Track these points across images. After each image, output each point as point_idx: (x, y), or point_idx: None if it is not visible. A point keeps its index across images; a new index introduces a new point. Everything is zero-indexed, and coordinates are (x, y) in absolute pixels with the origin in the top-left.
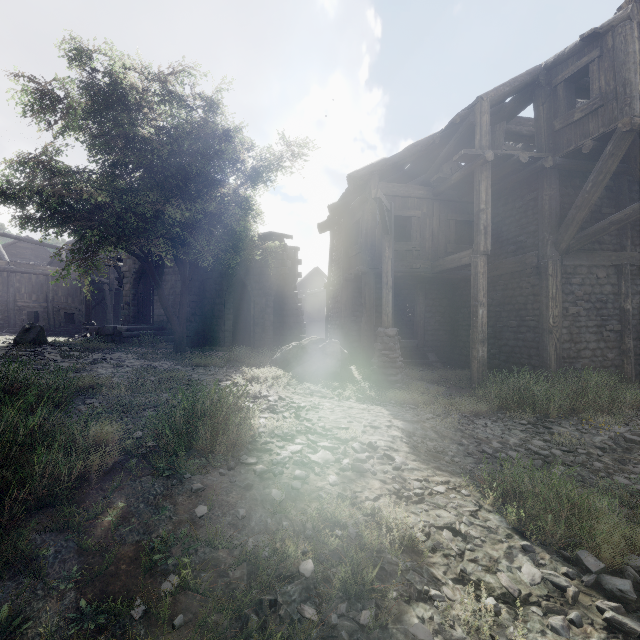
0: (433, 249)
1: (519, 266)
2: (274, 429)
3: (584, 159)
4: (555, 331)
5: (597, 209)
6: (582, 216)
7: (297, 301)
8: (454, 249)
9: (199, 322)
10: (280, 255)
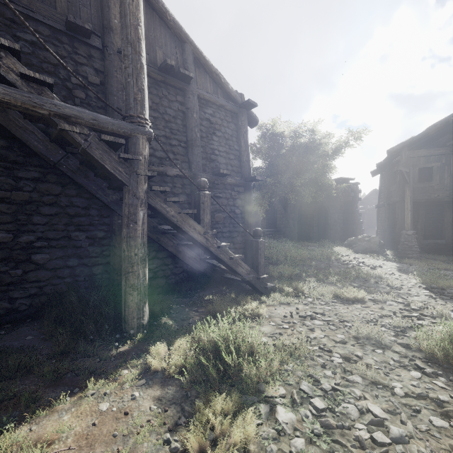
0: (450, 184)
1: None
2: (345, 259)
3: None
4: None
5: None
6: None
7: (358, 215)
8: None
9: (299, 228)
10: (346, 190)
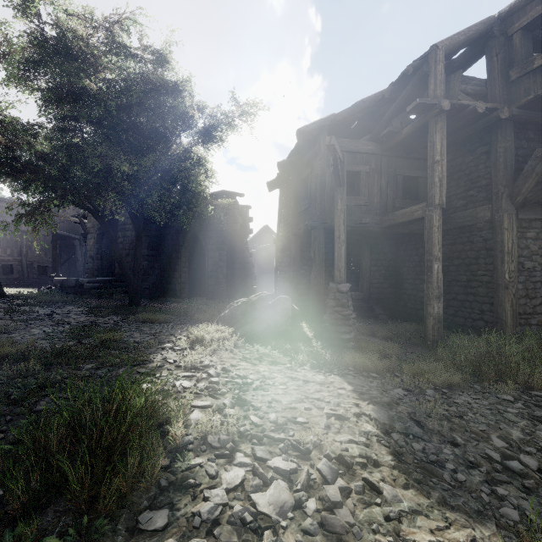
0: (381, 204)
1: (470, 220)
2: (207, 433)
3: (540, 110)
4: (511, 286)
5: None
6: None
7: (248, 255)
8: (402, 204)
9: (157, 275)
10: (232, 212)
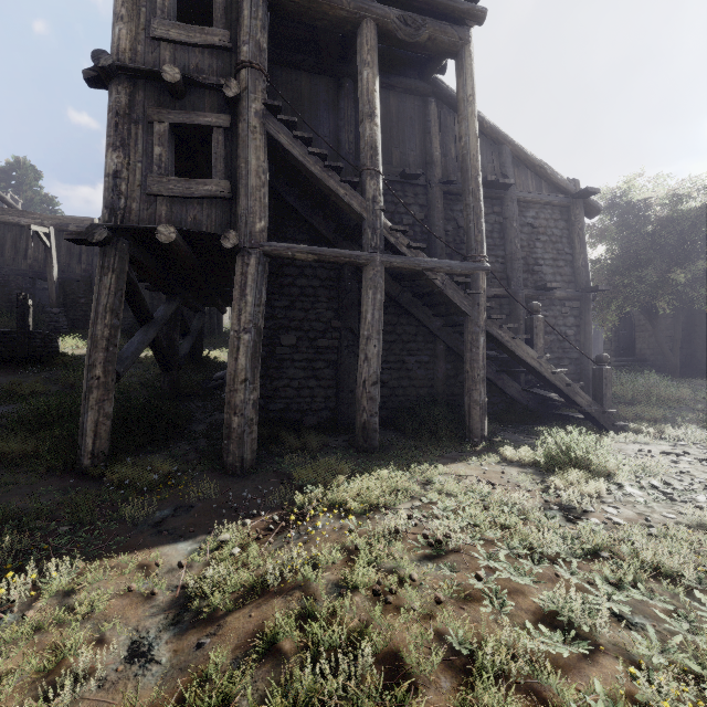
0: None
1: None
2: None
3: None
4: None
5: None
6: None
7: None
8: None
9: (686, 355)
10: None
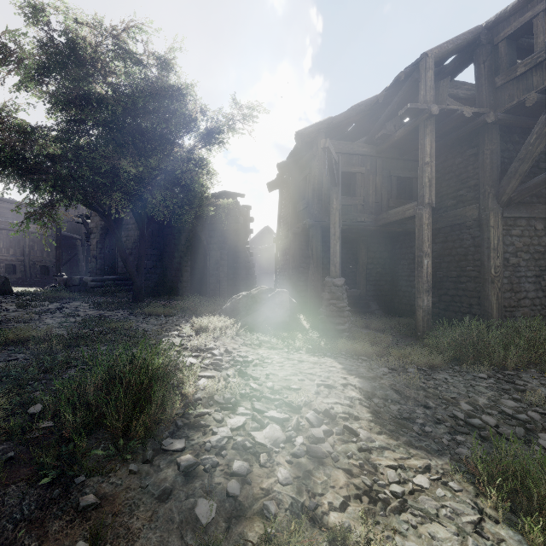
0: (376, 204)
1: (459, 219)
2: (214, 393)
3: (524, 115)
4: (497, 281)
5: (535, 164)
6: (525, 168)
7: (249, 255)
8: (396, 204)
9: (159, 273)
10: (233, 212)
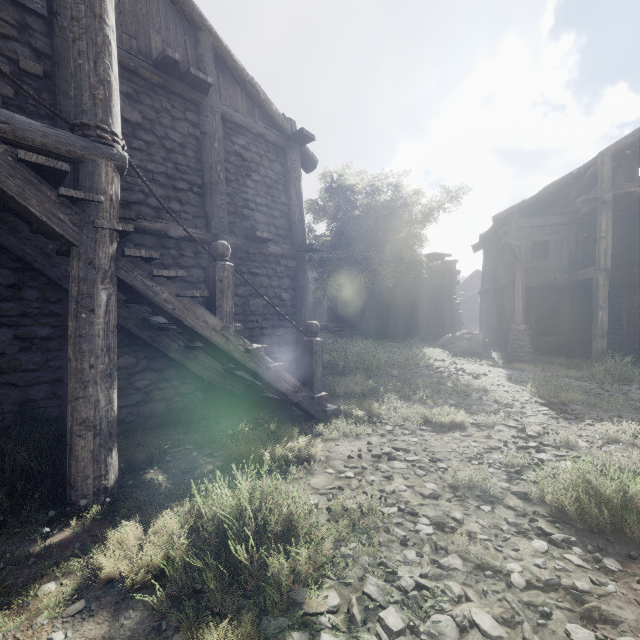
0: (570, 264)
1: None
2: (439, 365)
3: None
4: None
5: None
6: None
7: (455, 304)
8: (592, 262)
9: (378, 321)
10: (441, 270)
